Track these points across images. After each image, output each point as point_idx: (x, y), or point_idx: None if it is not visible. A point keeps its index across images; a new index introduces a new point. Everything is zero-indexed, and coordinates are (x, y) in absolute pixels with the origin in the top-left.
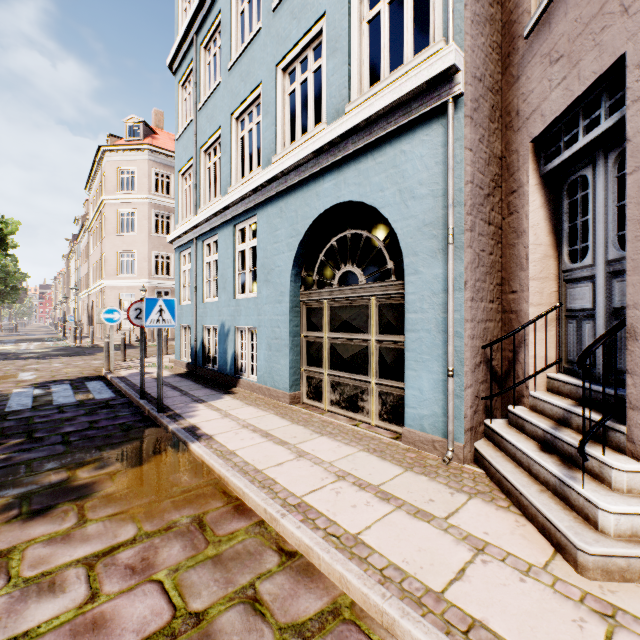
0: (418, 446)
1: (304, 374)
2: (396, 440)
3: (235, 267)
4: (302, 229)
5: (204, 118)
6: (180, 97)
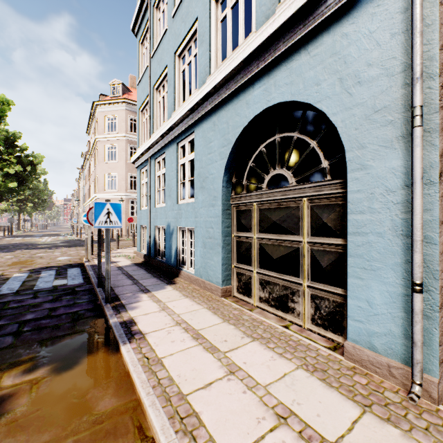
0: (366, 367)
1: (234, 270)
2: (335, 352)
3: (177, 178)
4: (233, 138)
5: (155, 62)
6: (140, 52)
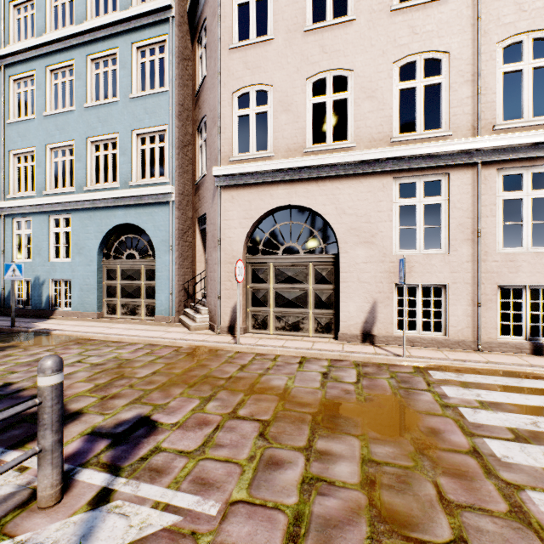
0: (161, 321)
1: (105, 302)
2: (153, 321)
3: (50, 241)
4: (105, 230)
5: (15, 132)
6: None
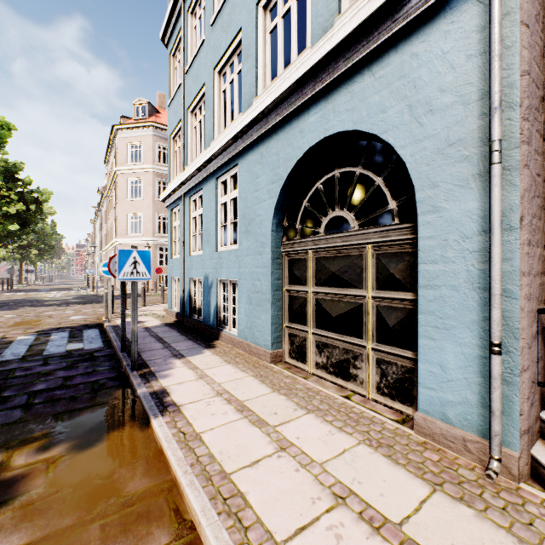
0: (439, 441)
1: (286, 331)
2: (404, 426)
3: (217, 220)
4: (284, 173)
5: (190, 79)
6: (171, 66)
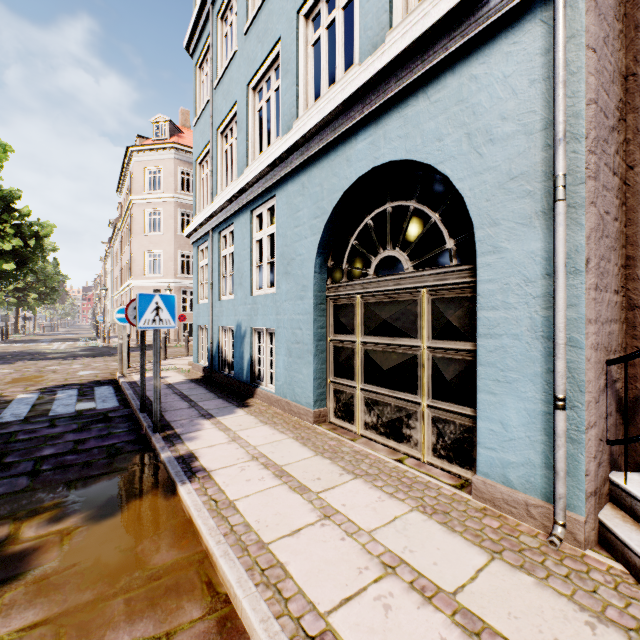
0: (500, 507)
1: (331, 387)
2: (462, 491)
3: (252, 259)
4: (328, 206)
5: (220, 96)
6: (197, 80)
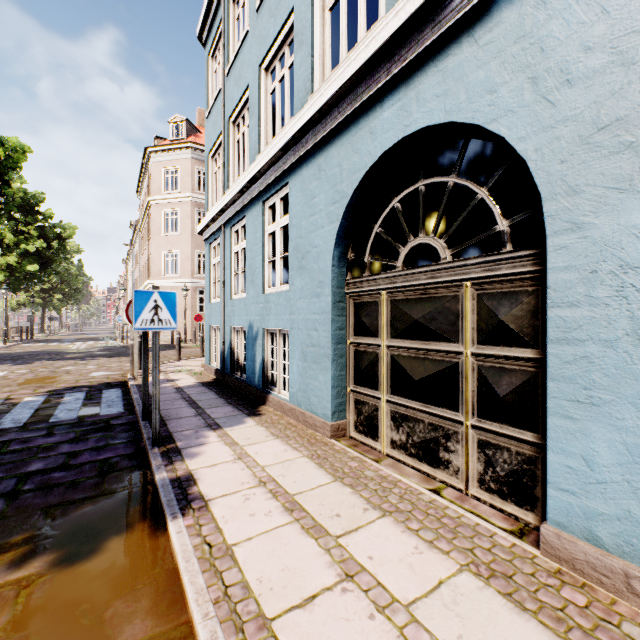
0: (583, 572)
1: (351, 396)
2: (524, 542)
3: (264, 254)
4: (348, 189)
5: (232, 82)
6: (210, 70)
